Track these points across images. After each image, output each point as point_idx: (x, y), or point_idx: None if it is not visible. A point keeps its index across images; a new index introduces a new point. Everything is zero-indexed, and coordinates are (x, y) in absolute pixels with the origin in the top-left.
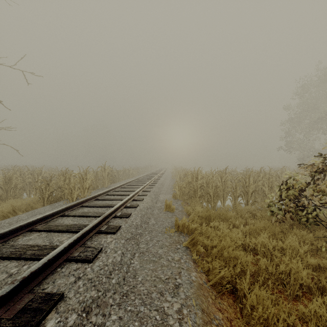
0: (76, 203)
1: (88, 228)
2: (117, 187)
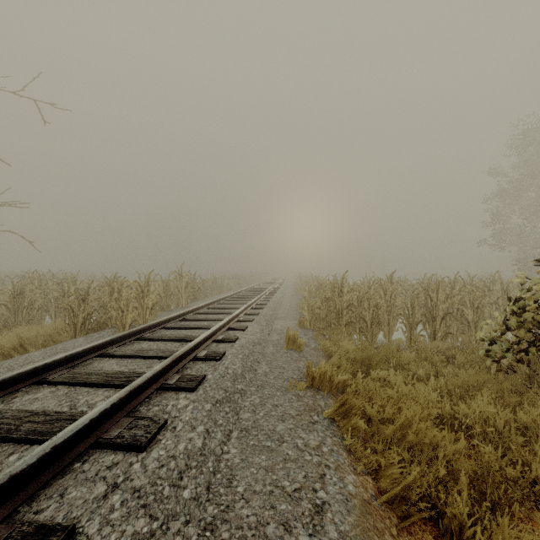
0: (128, 333)
1: (142, 380)
2: (201, 306)
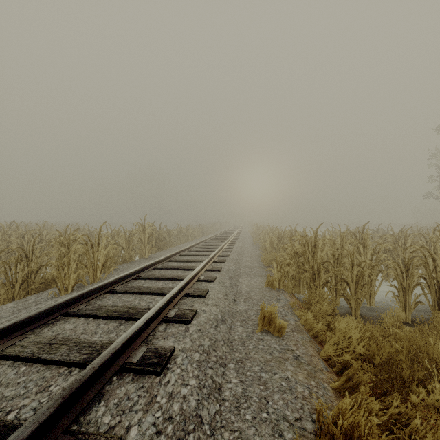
0: (49, 309)
1: None
2: (161, 260)
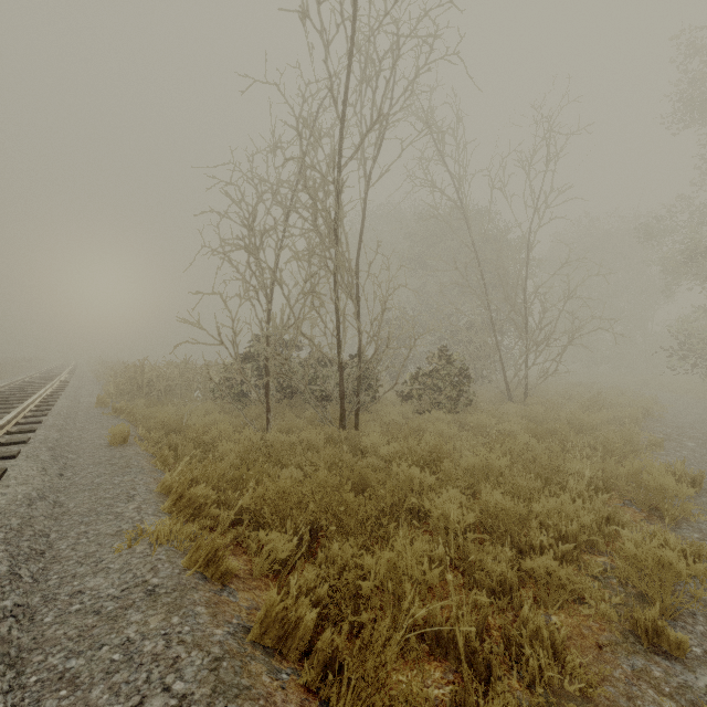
0: None
1: (19, 410)
2: None
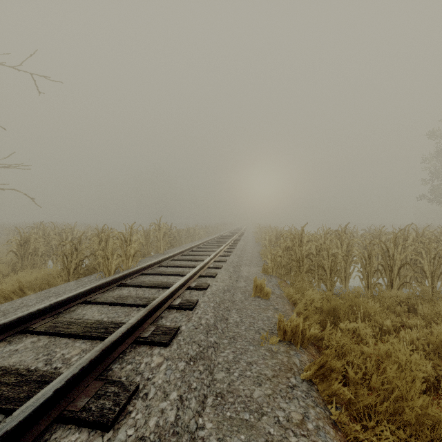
0: (111, 280)
1: (115, 336)
2: (176, 253)
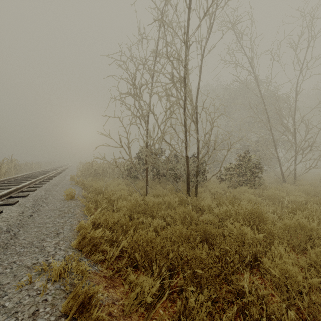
0: (8, 178)
1: (32, 181)
2: (28, 173)
